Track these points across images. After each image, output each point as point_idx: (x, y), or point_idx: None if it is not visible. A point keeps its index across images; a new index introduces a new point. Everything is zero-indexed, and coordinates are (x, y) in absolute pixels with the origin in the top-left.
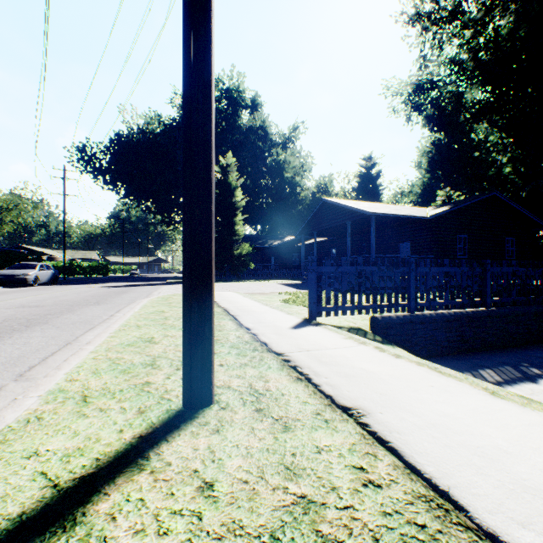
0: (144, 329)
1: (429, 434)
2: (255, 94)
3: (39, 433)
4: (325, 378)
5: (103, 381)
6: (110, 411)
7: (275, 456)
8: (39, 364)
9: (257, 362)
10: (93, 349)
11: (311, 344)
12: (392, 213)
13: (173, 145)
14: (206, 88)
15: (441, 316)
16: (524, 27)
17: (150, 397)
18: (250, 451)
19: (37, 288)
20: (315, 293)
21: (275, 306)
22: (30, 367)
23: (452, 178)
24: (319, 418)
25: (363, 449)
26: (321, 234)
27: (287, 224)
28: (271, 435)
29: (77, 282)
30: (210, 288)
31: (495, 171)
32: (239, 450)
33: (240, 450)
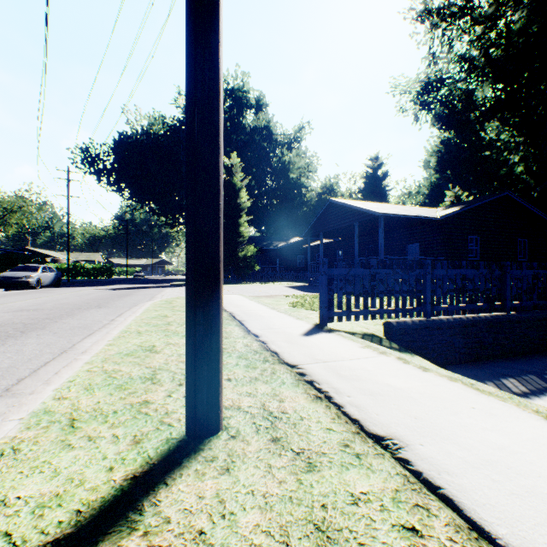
0: (145, 336)
1: (487, 476)
2: (260, 94)
3: (12, 471)
4: (348, 397)
5: (95, 399)
6: (100, 441)
7: (301, 510)
8: (29, 376)
9: (269, 376)
10: (89, 360)
11: (327, 354)
12: (401, 213)
13: (177, 146)
14: (213, 59)
15: (459, 321)
16: (538, 22)
17: (148, 421)
18: (269, 501)
19: (39, 291)
20: (326, 297)
21: (283, 310)
22: (19, 380)
23: (462, 178)
24: (348, 452)
25: (410, 498)
26: (328, 235)
27: (292, 225)
28: (293, 477)
29: (80, 285)
30: (218, 294)
31: (506, 171)
32: (255, 500)
33: (256, 500)
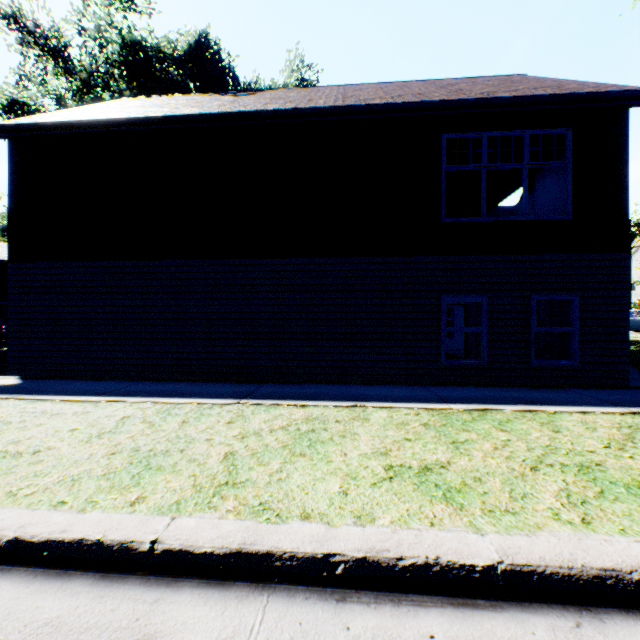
0: None
1: None
2: None
3: None
4: None
5: None
6: None
7: None
8: None
9: None
10: None
11: None
12: None
13: None
14: None
15: None
16: None
17: None
18: None
19: None
20: None
21: None
22: None
23: None
24: None
25: None
26: None
27: None
28: None
29: None
30: None
31: None
32: None
33: None
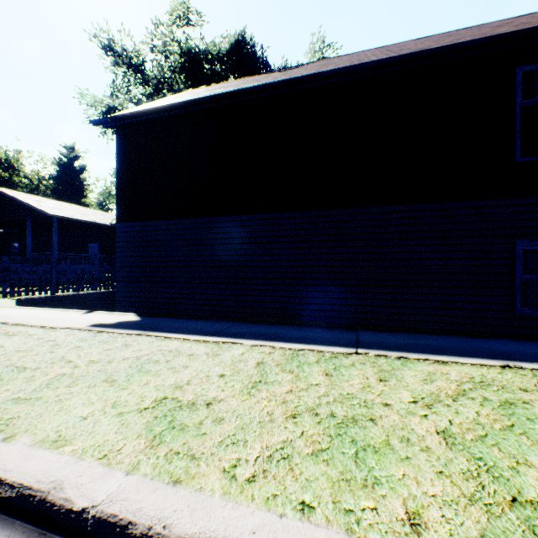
0: None
1: None
2: None
3: None
4: None
5: None
6: None
7: None
8: None
9: None
10: None
11: None
12: (76, 217)
13: None
14: None
15: (78, 295)
16: None
17: None
18: None
19: None
20: None
21: None
22: None
23: None
24: None
25: None
26: None
27: None
28: None
29: None
30: None
31: None
32: None
33: None
